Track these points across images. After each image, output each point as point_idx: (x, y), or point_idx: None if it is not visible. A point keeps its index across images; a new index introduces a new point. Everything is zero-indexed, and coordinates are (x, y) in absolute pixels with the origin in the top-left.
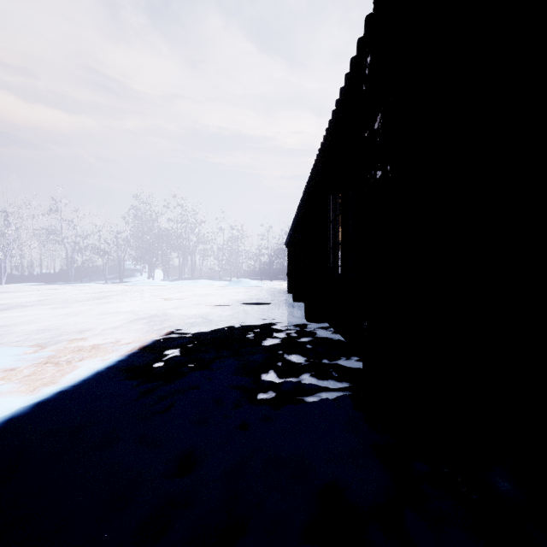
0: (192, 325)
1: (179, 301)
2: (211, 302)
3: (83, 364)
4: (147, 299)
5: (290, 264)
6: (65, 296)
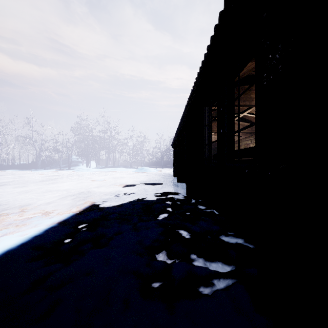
0: (106, 200)
1: (102, 182)
2: (123, 182)
3: (1, 241)
4: (81, 180)
5: (174, 158)
6: (29, 178)
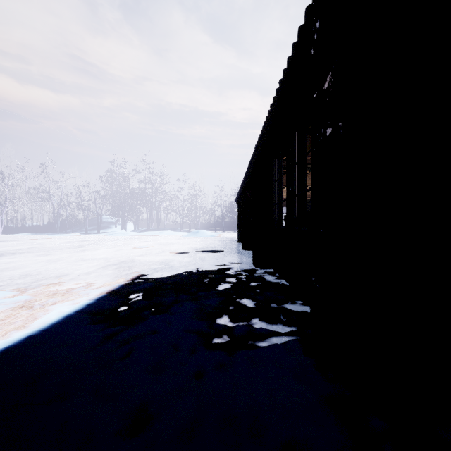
0: (156, 270)
1: (146, 249)
2: (173, 249)
3: (55, 308)
4: (119, 247)
5: (239, 218)
6: (50, 244)
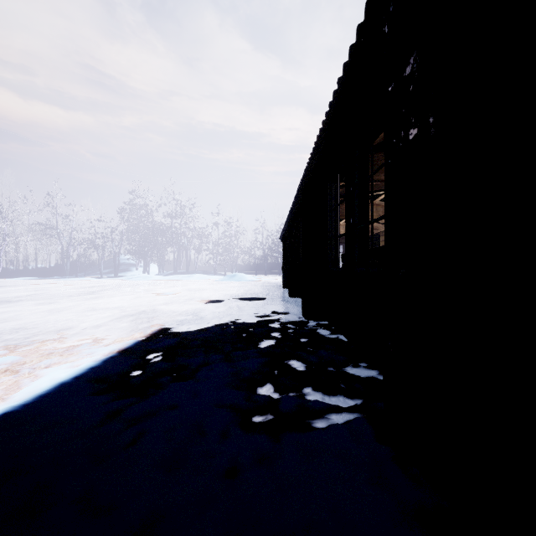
0: (182, 323)
1: (172, 296)
2: (204, 297)
3: (47, 373)
4: (139, 294)
5: (285, 258)
6: (56, 290)
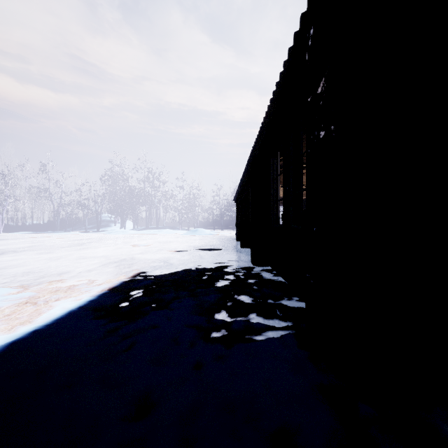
0: (155, 268)
1: (146, 247)
2: (172, 248)
3: (58, 304)
4: (119, 245)
5: (238, 216)
6: (51, 243)
